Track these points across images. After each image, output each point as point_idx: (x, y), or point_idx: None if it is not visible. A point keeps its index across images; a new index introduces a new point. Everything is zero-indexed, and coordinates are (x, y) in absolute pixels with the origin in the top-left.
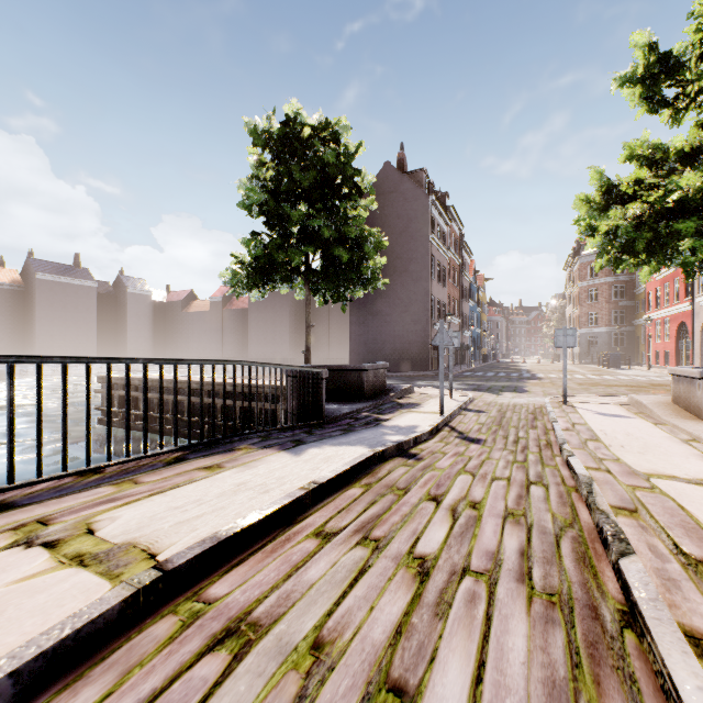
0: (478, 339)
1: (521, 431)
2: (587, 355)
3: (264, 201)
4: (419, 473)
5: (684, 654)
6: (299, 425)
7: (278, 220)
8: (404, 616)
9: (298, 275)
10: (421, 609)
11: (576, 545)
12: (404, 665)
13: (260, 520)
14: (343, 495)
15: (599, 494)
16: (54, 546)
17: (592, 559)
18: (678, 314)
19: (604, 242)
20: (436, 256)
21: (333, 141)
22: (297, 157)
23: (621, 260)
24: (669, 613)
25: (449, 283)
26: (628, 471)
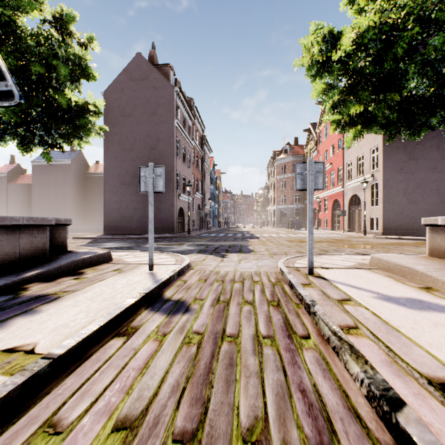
0: (216, 212)
1: None
2: (280, 222)
3: None
4: None
5: None
6: None
7: None
8: None
9: None
10: None
11: None
12: None
13: None
14: None
15: None
16: None
17: None
18: (333, 194)
19: (329, 88)
20: (181, 140)
21: None
22: None
23: (351, 101)
24: None
25: (194, 167)
26: None
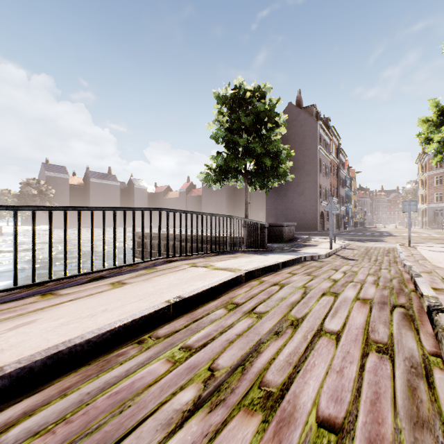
0: (350, 212)
1: (379, 257)
2: (433, 222)
3: (224, 135)
4: (325, 264)
5: (427, 287)
6: (255, 250)
7: (232, 144)
8: (331, 286)
9: (241, 174)
10: (336, 285)
11: (399, 280)
12: (334, 291)
13: (268, 266)
14: (293, 267)
15: (414, 268)
16: (205, 267)
17: (405, 283)
18: None
19: (439, 146)
20: (322, 159)
21: (261, 97)
22: (240, 108)
23: None
24: (427, 284)
25: (331, 176)
26: (436, 267)
